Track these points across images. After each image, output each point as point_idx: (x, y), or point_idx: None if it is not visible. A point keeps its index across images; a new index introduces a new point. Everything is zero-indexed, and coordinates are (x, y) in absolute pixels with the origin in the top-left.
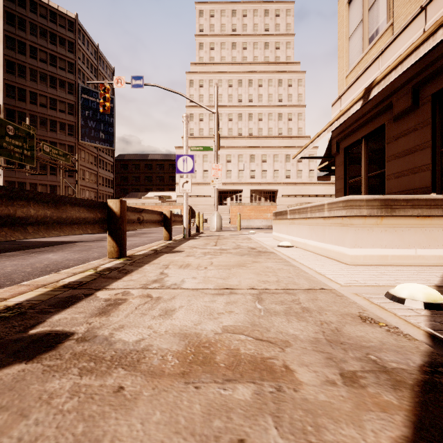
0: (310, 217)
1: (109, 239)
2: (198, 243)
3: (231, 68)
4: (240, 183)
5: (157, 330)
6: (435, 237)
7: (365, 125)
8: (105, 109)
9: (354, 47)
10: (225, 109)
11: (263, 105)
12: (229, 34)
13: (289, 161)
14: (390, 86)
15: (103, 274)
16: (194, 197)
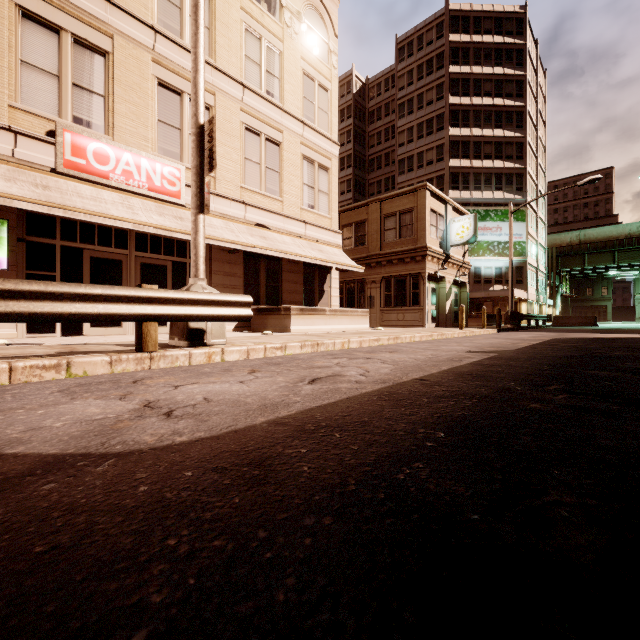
0: None
1: None
2: None
3: None
4: None
5: (48, 350)
6: None
7: None
8: None
9: None
10: None
11: None
12: None
13: None
14: None
15: None
16: None
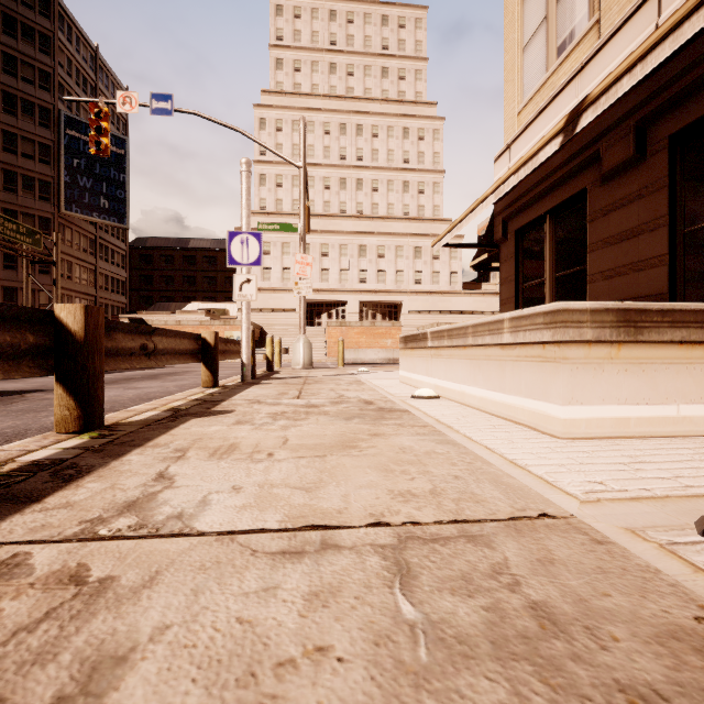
0: (473, 343)
1: (57, 392)
2: (266, 393)
3: (329, 104)
4: (343, 290)
5: None
6: None
7: (551, 192)
8: (100, 148)
9: (533, 63)
10: (318, 170)
11: (379, 167)
12: (325, 48)
13: (420, 257)
14: (595, 124)
15: (4, 485)
16: (267, 312)
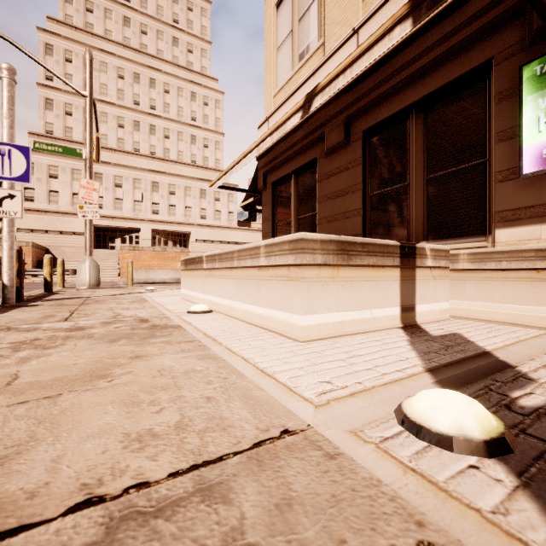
0: (238, 266)
1: None
2: (25, 318)
3: (123, 52)
4: (137, 218)
5: None
6: (388, 292)
7: (295, 157)
8: None
9: (283, 61)
10: (112, 108)
11: (171, 118)
12: (119, 1)
13: (205, 198)
14: (322, 114)
15: None
16: (54, 234)
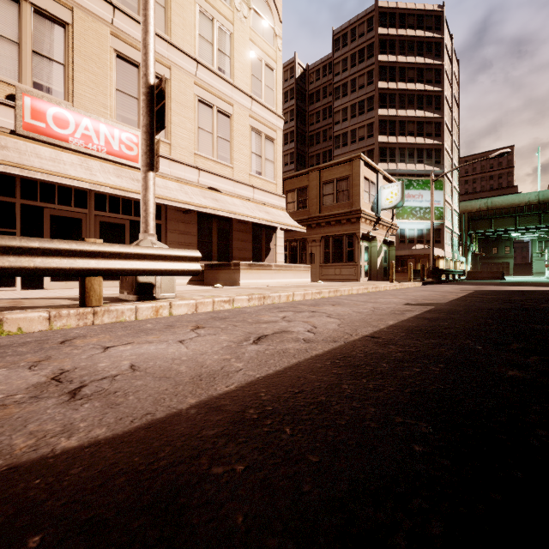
0: None
1: None
2: None
3: None
4: None
5: None
6: None
7: None
8: None
9: None
10: None
11: None
12: None
13: None
14: None
15: None
16: None
